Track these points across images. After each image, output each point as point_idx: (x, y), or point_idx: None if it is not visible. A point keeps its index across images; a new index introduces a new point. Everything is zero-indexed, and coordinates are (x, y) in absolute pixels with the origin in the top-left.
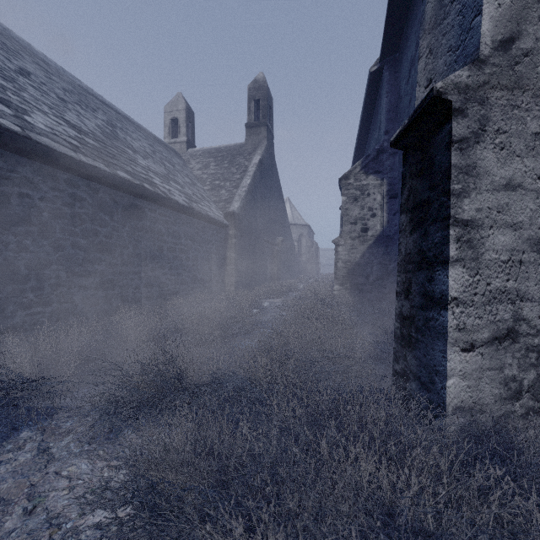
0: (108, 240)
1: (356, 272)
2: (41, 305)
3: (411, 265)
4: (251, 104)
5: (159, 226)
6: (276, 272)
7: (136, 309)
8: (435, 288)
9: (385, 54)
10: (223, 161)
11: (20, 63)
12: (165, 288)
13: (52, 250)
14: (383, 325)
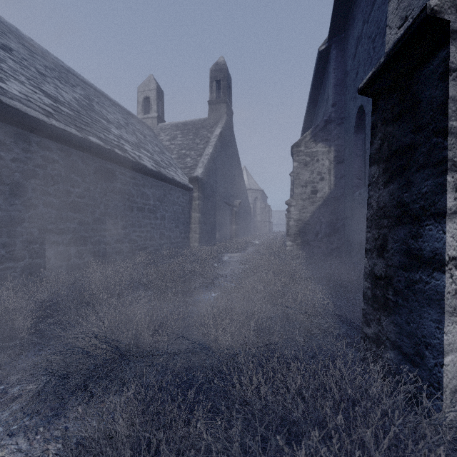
0: (80, 199)
1: (306, 230)
2: (13, 261)
3: (386, 220)
4: (213, 84)
5: (129, 188)
6: (234, 230)
7: (107, 263)
8: (424, 246)
9: (332, 34)
10: (188, 133)
11: (4, 41)
12: (135, 244)
13: (24, 208)
14: (337, 279)
